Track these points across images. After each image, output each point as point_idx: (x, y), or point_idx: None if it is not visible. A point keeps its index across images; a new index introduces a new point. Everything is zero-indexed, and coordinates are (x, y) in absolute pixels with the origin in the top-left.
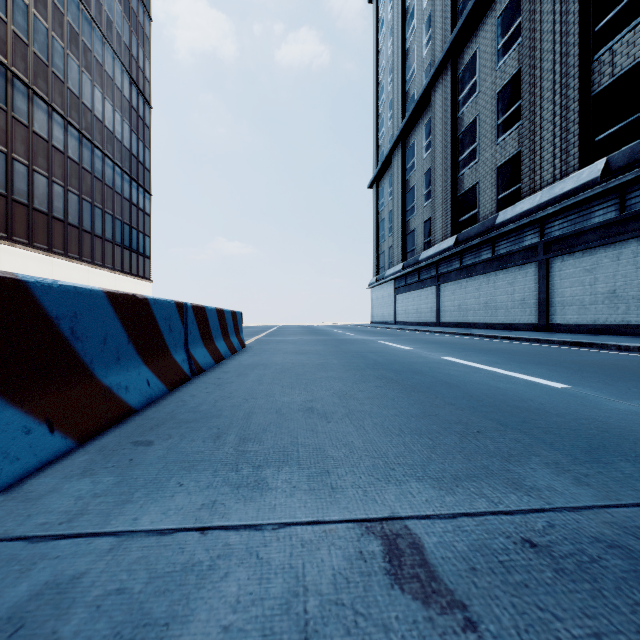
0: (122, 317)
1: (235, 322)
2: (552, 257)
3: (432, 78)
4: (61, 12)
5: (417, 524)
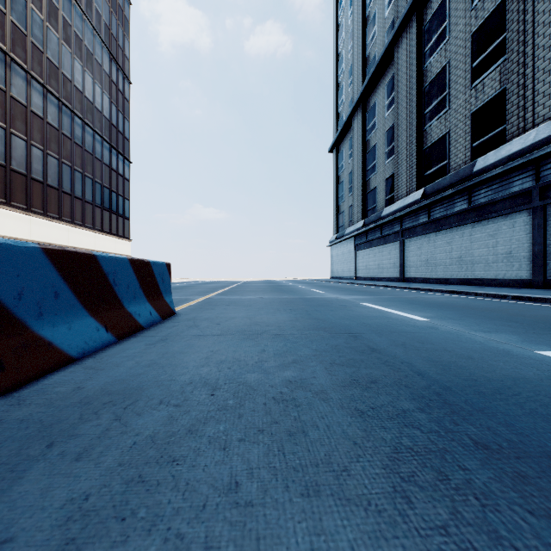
0: None
1: (147, 278)
2: None
3: (396, 33)
4: None
5: None
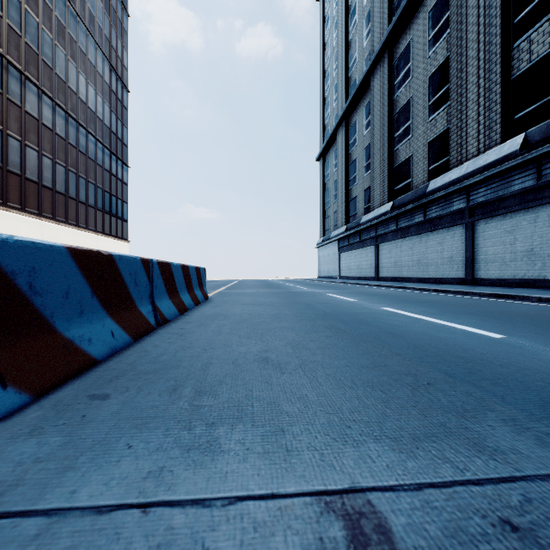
0: (86, 272)
1: (199, 277)
2: (477, 220)
3: (371, 65)
4: (50, 8)
5: (381, 498)
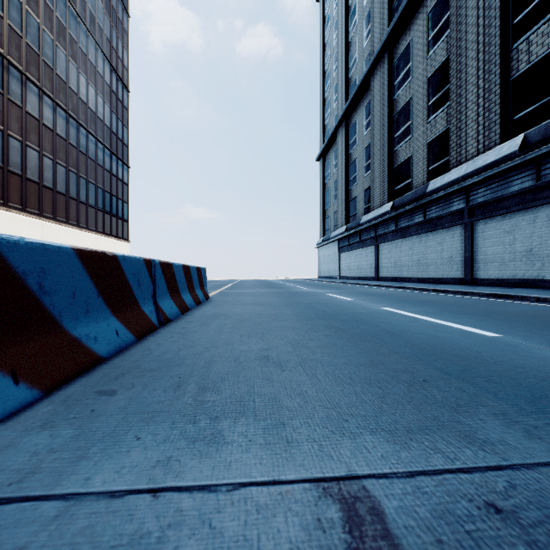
0: (91, 272)
1: (200, 277)
2: (476, 220)
3: (371, 66)
4: (50, 8)
5: (375, 484)
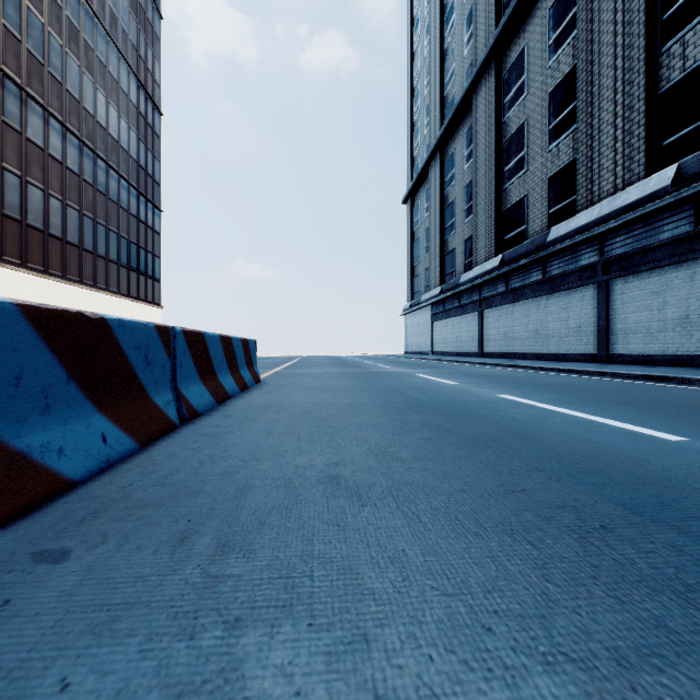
0: (55, 344)
1: (247, 352)
2: (613, 278)
3: (474, 79)
4: (59, 5)
5: None
